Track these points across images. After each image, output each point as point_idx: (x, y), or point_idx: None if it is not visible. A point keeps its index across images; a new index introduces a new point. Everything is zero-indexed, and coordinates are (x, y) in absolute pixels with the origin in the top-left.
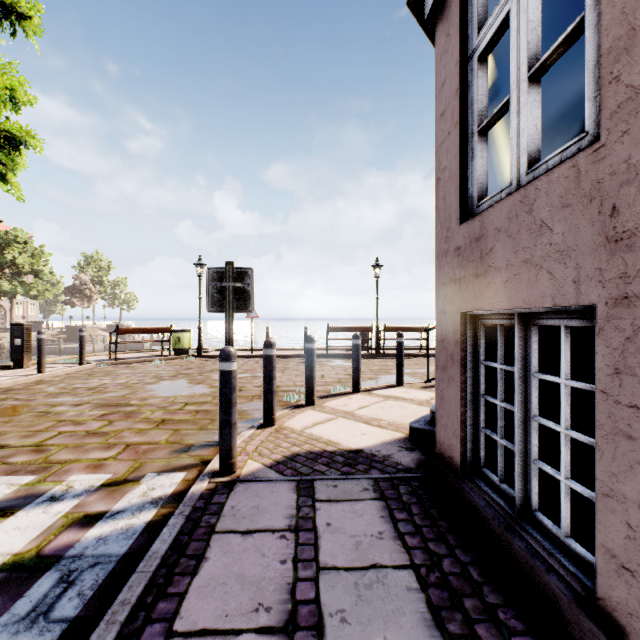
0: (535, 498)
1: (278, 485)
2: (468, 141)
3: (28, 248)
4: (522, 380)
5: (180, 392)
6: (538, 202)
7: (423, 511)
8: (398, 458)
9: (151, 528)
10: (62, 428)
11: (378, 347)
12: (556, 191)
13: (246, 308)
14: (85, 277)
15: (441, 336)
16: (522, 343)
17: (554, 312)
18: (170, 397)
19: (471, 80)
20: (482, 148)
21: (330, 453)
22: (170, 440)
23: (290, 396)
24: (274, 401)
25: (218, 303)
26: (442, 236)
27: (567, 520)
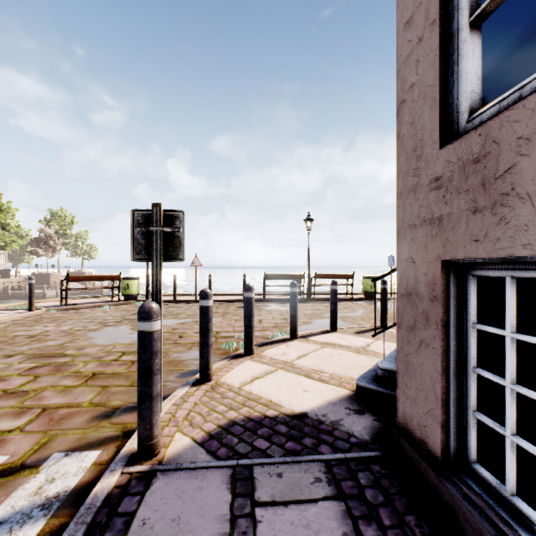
0: None
1: (208, 476)
2: (450, 42)
3: None
4: None
5: (120, 339)
6: None
7: (397, 520)
8: (348, 426)
9: None
10: None
11: (309, 292)
12: None
13: (176, 256)
14: (49, 230)
15: (407, 289)
16: None
17: None
18: (109, 345)
19: None
20: (474, 45)
21: (271, 420)
22: (94, 401)
23: (229, 344)
24: (210, 355)
25: (144, 250)
26: (408, 168)
27: None
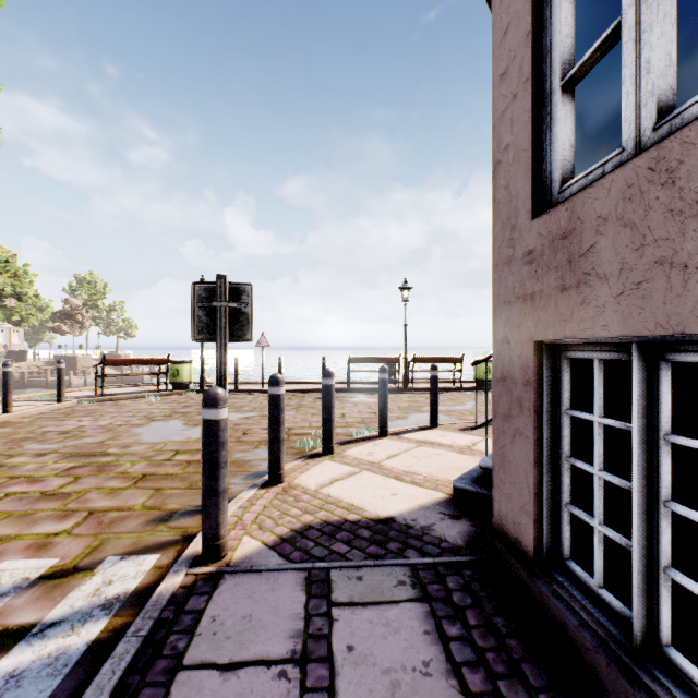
0: (667, 626)
1: (281, 578)
2: (544, 103)
3: (10, 268)
4: (644, 444)
5: (172, 436)
6: (689, 163)
7: (483, 621)
8: (441, 531)
9: (93, 654)
10: (12, 488)
11: (406, 380)
12: None
13: (243, 335)
14: (76, 301)
15: (502, 373)
16: (644, 388)
17: None
18: (158, 443)
19: (549, 17)
20: (567, 110)
21: (352, 524)
22: (148, 504)
23: (304, 442)
24: (282, 452)
25: (207, 329)
26: (503, 238)
27: None
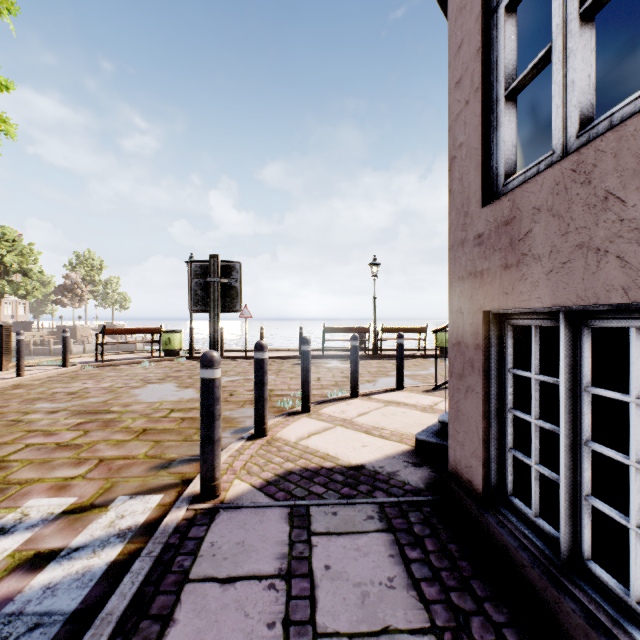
0: (587, 544)
1: (268, 513)
2: (491, 109)
3: (17, 246)
4: (570, 395)
5: (167, 397)
6: (601, 167)
7: (439, 547)
8: (405, 476)
9: (113, 572)
10: (31, 440)
11: (375, 348)
12: (631, 149)
13: (233, 307)
14: (76, 276)
15: (457, 339)
16: (570, 349)
17: (619, 310)
18: (155, 403)
19: (496, 36)
20: (510, 116)
21: (328, 470)
22: (149, 454)
23: (284, 401)
24: (266, 409)
25: (202, 301)
26: (458, 223)
27: (639, 580)
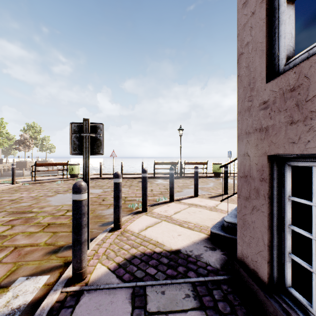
0: None
1: (117, 293)
2: (273, 13)
3: None
4: None
5: (66, 202)
6: None
7: None
8: (206, 258)
9: None
10: None
11: (181, 173)
12: None
13: (98, 151)
14: (26, 135)
15: (244, 173)
16: None
17: None
18: (59, 206)
19: None
20: (290, 14)
21: (158, 254)
22: (48, 242)
23: (132, 204)
24: (120, 213)
25: (78, 148)
26: (245, 96)
27: None
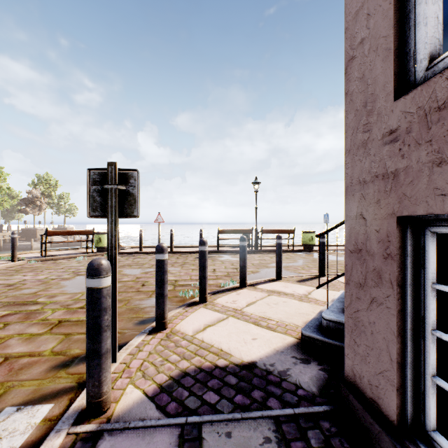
0: None
1: (156, 436)
2: None
3: None
4: None
5: None
6: None
7: None
8: (295, 376)
9: None
10: None
11: (257, 245)
12: None
13: (131, 213)
14: (36, 192)
15: (356, 246)
16: None
17: None
18: (78, 293)
19: None
20: None
21: (221, 370)
22: (56, 349)
23: (185, 292)
24: (166, 305)
25: (100, 207)
26: (358, 124)
27: None
